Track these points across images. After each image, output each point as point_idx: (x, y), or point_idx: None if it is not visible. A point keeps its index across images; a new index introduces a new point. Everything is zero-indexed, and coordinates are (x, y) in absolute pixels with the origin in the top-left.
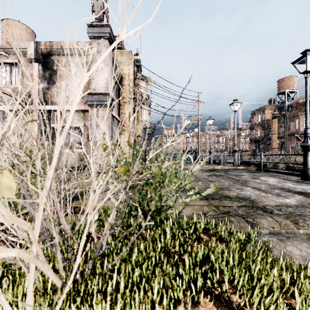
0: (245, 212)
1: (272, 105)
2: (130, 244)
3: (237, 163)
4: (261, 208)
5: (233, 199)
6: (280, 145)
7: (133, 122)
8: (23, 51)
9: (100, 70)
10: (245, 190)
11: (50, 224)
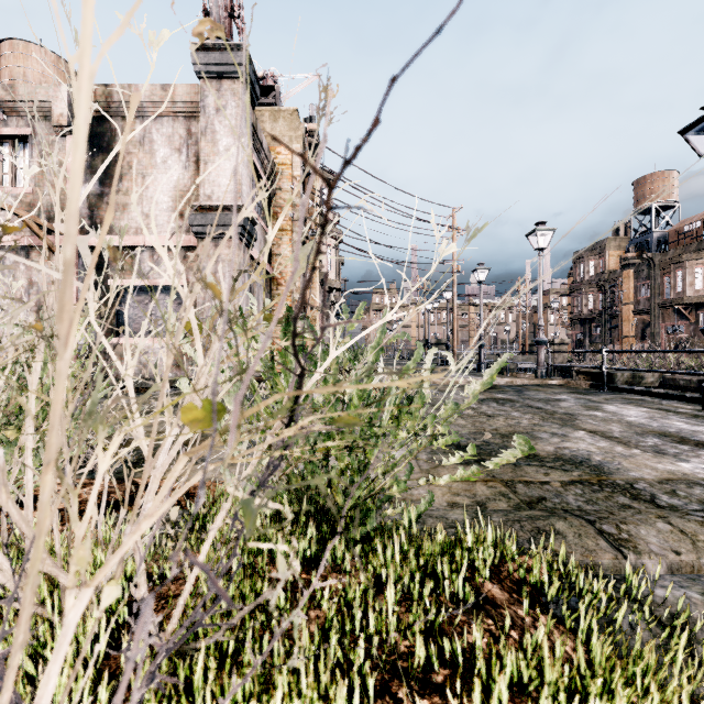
0: (584, 501)
1: (622, 239)
2: (258, 665)
3: (544, 372)
4: (623, 488)
5: (547, 464)
6: (639, 329)
7: (302, 275)
8: (42, 107)
9: (223, 153)
10: (573, 437)
11: (2, 577)
